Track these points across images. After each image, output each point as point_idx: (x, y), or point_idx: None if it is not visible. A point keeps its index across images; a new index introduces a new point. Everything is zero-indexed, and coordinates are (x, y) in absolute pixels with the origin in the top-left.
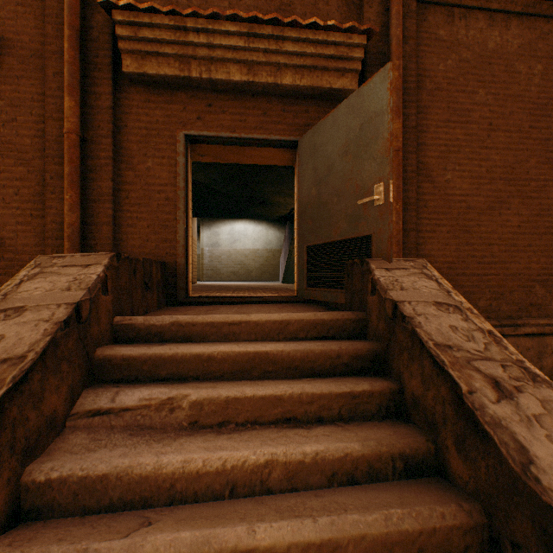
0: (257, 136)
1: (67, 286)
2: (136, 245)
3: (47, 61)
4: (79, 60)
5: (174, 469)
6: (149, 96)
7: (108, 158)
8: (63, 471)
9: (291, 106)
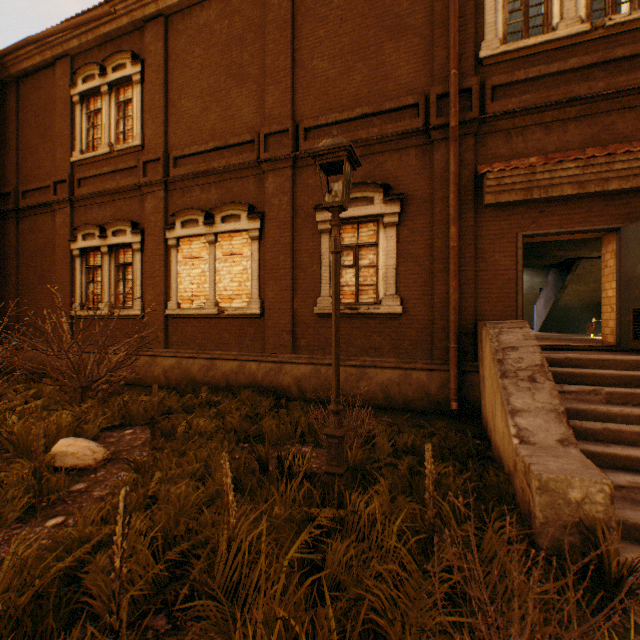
0: (581, 229)
1: (523, 338)
2: (487, 310)
3: (434, 205)
4: (457, 202)
5: (615, 412)
6: (495, 213)
7: (471, 257)
8: (566, 406)
9: (612, 201)
